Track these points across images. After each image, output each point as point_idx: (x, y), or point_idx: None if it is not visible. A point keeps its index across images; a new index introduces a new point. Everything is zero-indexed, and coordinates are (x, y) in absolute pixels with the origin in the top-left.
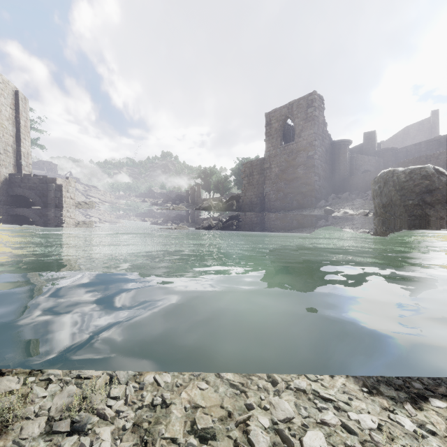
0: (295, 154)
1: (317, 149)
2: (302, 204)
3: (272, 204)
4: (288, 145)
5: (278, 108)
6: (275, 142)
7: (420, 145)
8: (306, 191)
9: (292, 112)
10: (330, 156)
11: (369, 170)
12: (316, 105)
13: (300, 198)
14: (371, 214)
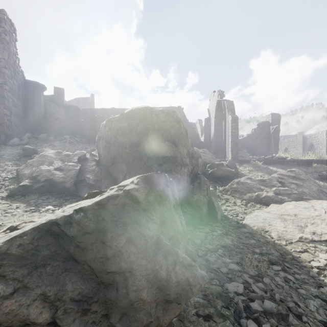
0: None
1: (8, 79)
2: None
3: None
4: None
5: None
6: None
7: (93, 110)
8: None
9: None
10: (23, 94)
11: (60, 118)
12: (7, 29)
13: None
14: (88, 154)
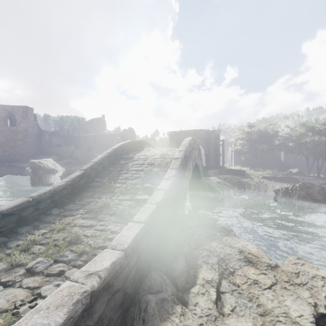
0: (16, 133)
1: (29, 134)
2: (20, 160)
3: (0, 158)
4: (11, 127)
5: (4, 105)
6: (2, 124)
7: (80, 137)
8: (23, 153)
9: (14, 111)
10: (38, 136)
11: (60, 144)
12: (29, 113)
13: (19, 156)
14: None
